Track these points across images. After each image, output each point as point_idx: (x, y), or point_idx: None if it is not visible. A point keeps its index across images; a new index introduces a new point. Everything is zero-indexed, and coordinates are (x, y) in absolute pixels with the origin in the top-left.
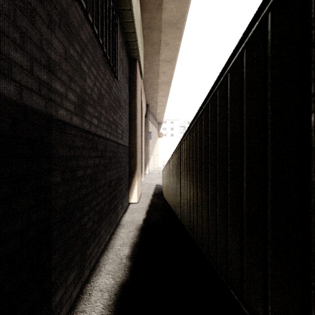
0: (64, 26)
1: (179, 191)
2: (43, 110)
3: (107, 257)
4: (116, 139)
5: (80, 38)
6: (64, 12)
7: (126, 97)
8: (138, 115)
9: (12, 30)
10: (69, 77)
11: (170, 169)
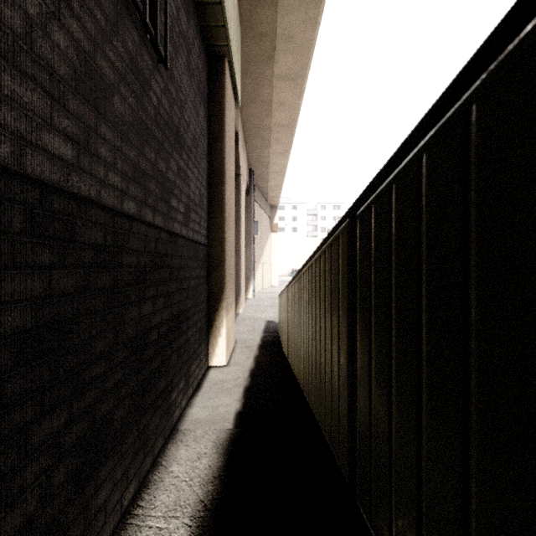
0: None
1: (347, 384)
2: None
3: None
4: (166, 221)
5: None
6: None
7: (201, 135)
8: (227, 178)
9: None
10: None
11: (300, 297)
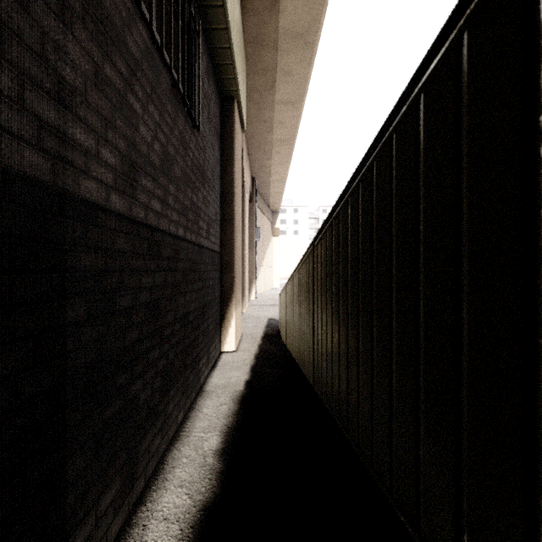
0: (93, 21)
1: (311, 333)
2: (46, 179)
3: (179, 453)
4: (197, 238)
5: (126, 49)
6: None
7: (216, 165)
8: (236, 197)
9: None
10: (104, 119)
11: (293, 292)
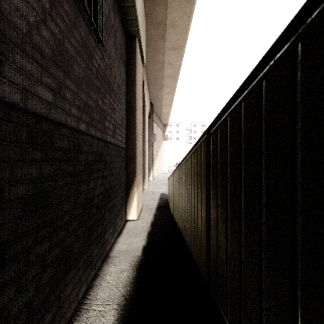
0: None
1: (206, 226)
2: None
3: None
4: (102, 134)
5: None
6: None
7: (122, 83)
8: (137, 109)
9: None
10: None
11: (180, 179)
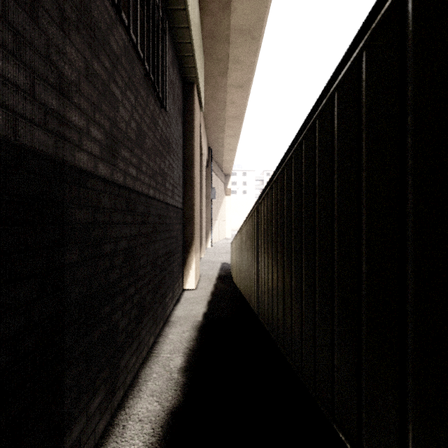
0: (85, 28)
1: (256, 273)
2: (50, 153)
3: (150, 369)
4: (164, 197)
5: (109, 48)
6: (85, 7)
7: (179, 137)
8: (195, 164)
9: (0, 28)
10: (93, 104)
11: (242, 241)
